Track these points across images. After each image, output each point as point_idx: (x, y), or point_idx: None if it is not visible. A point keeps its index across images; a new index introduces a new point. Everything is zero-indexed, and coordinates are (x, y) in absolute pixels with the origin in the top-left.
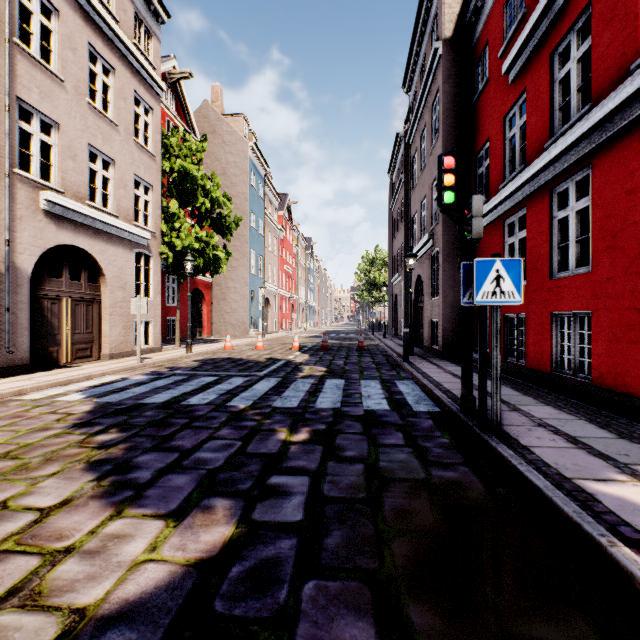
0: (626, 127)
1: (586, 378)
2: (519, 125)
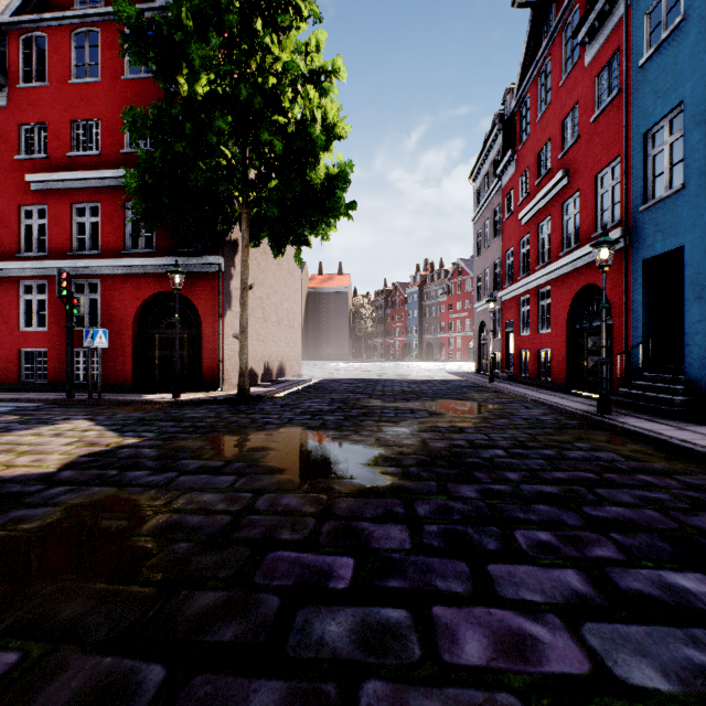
0: (119, 274)
1: (96, 381)
2: (39, 222)
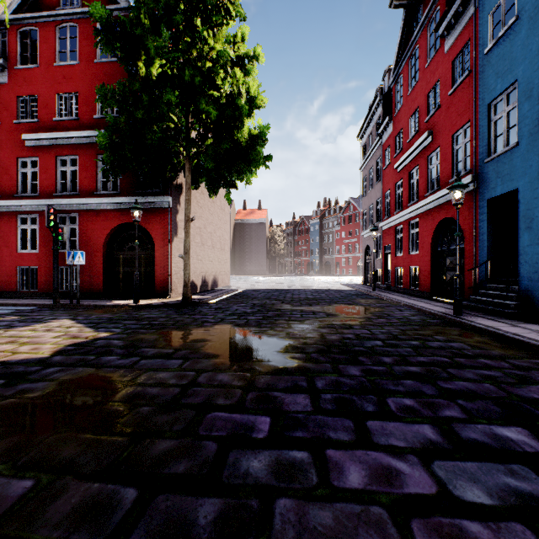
0: (92, 209)
1: (75, 291)
2: (32, 170)
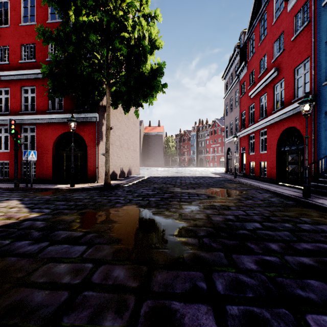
0: (45, 122)
1: (34, 178)
2: (5, 96)
